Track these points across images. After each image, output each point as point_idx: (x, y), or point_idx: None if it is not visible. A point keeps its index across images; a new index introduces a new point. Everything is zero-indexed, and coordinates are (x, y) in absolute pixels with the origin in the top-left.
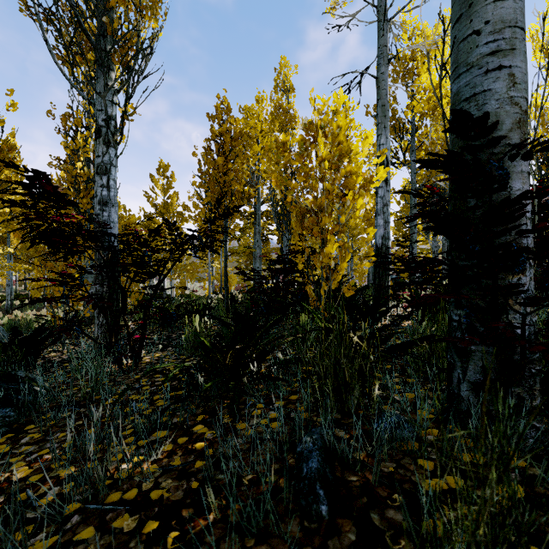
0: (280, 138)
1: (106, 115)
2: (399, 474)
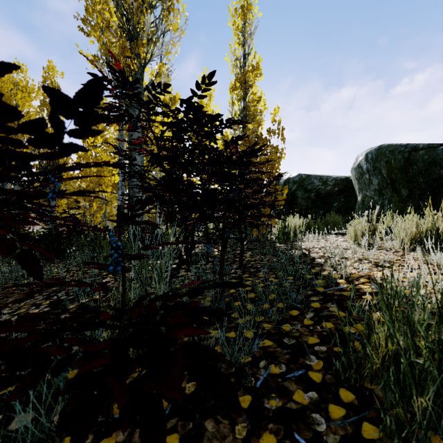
0: None
1: None
2: None
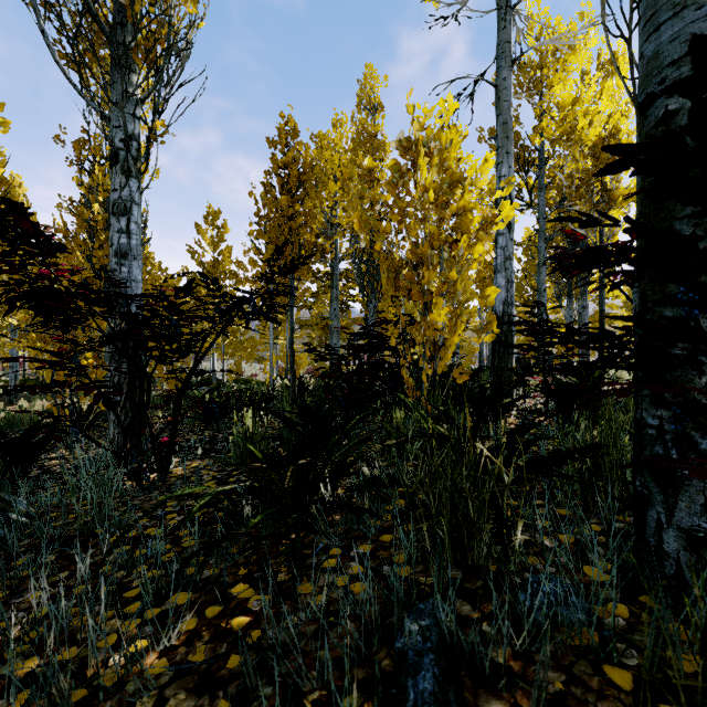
0: (364, 163)
1: (126, 133)
2: (574, 698)
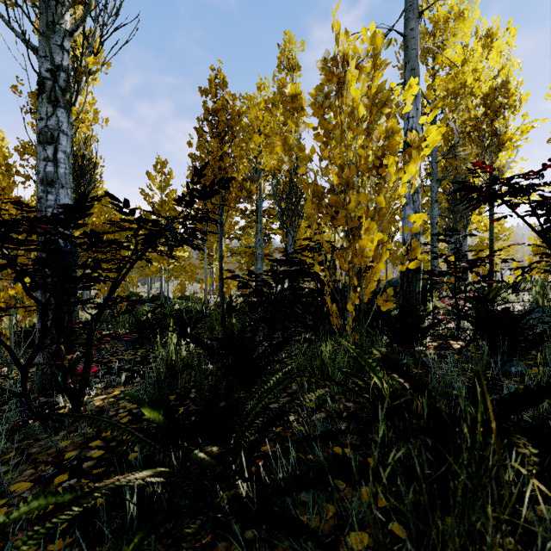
0: (287, 90)
1: (52, 64)
2: None
